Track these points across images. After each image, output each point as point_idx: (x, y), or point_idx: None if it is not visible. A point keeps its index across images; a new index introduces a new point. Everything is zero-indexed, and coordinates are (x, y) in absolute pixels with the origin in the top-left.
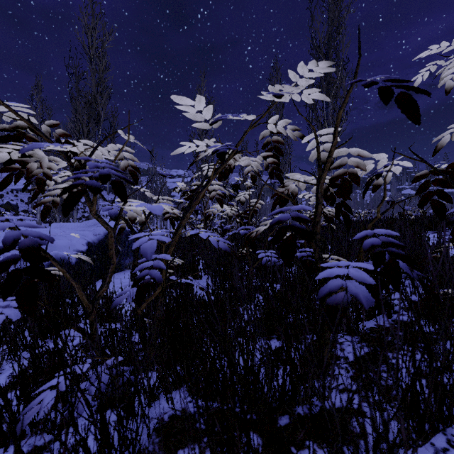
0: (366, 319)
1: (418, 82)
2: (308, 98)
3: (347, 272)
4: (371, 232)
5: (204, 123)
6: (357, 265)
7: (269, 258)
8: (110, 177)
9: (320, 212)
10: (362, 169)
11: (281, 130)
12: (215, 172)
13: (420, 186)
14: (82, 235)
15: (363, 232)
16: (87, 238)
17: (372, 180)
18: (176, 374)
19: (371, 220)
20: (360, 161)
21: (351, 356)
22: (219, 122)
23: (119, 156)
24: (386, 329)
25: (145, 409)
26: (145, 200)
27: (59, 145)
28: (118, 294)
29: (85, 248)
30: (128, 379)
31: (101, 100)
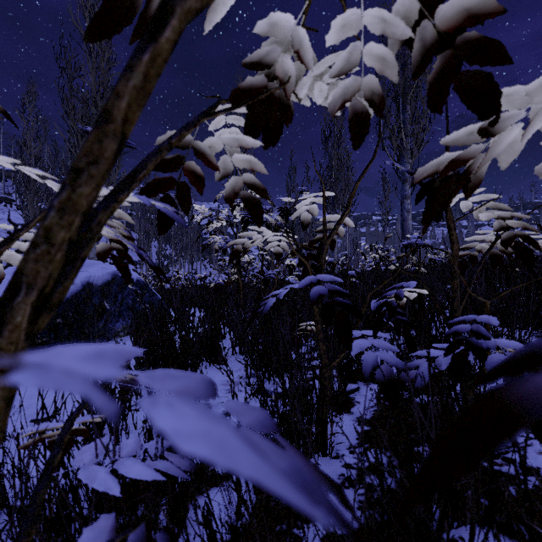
0: None
1: None
2: None
3: None
4: None
5: None
6: None
7: (379, 356)
8: None
9: None
10: None
11: None
12: None
13: None
14: None
15: None
16: None
17: None
18: None
19: None
20: None
21: None
22: None
23: None
24: None
25: None
26: (169, 238)
27: None
28: None
29: None
30: None
31: (102, 102)
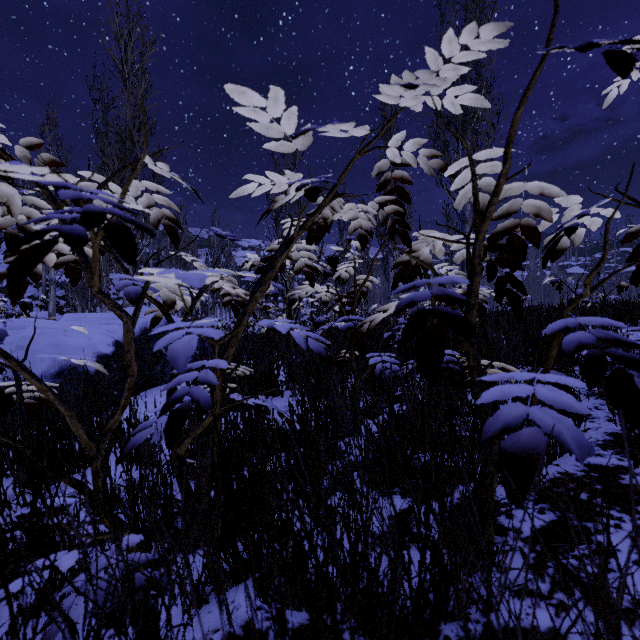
0: (547, 465)
1: (612, 97)
2: (454, 105)
3: (533, 391)
4: (573, 321)
5: (284, 142)
6: (549, 379)
7: (386, 365)
8: (104, 217)
9: (477, 289)
10: (544, 218)
11: (409, 159)
12: (301, 226)
13: (634, 249)
14: (107, 331)
15: (559, 321)
16: (115, 335)
17: (558, 238)
18: (236, 558)
19: (571, 302)
20: (543, 204)
21: (526, 528)
22: (308, 140)
23: (147, 201)
24: (577, 480)
25: (178, 631)
26: None
27: (20, 163)
28: (139, 426)
29: (111, 350)
30: (149, 580)
31: (139, 137)
